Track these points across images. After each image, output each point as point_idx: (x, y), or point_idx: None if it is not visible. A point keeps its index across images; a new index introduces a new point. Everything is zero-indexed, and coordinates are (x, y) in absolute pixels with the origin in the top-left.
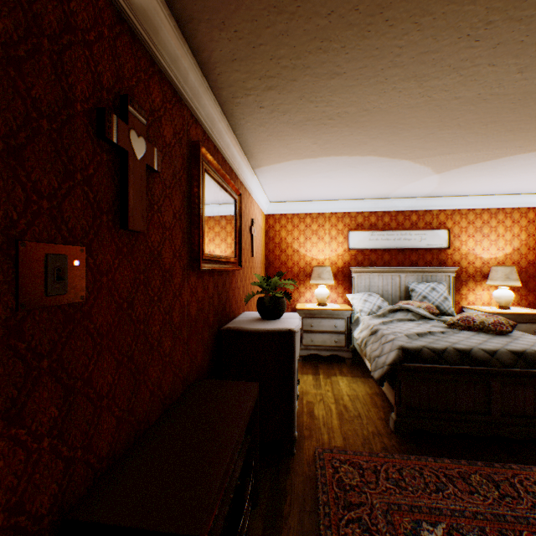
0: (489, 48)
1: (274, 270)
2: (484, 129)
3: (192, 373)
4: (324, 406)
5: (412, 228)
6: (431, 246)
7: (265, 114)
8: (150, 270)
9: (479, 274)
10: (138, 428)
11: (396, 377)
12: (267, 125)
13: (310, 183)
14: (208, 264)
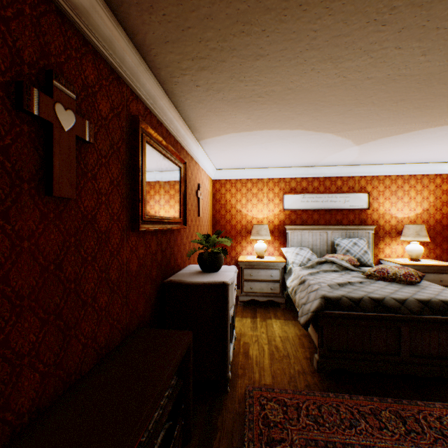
0: (395, 32)
1: (220, 228)
2: (395, 106)
3: (132, 322)
4: (258, 347)
5: (337, 191)
6: (354, 207)
7: (202, 92)
8: (82, 233)
9: (394, 231)
10: (68, 380)
11: (319, 322)
12: (205, 102)
13: (249, 153)
14: (150, 224)
